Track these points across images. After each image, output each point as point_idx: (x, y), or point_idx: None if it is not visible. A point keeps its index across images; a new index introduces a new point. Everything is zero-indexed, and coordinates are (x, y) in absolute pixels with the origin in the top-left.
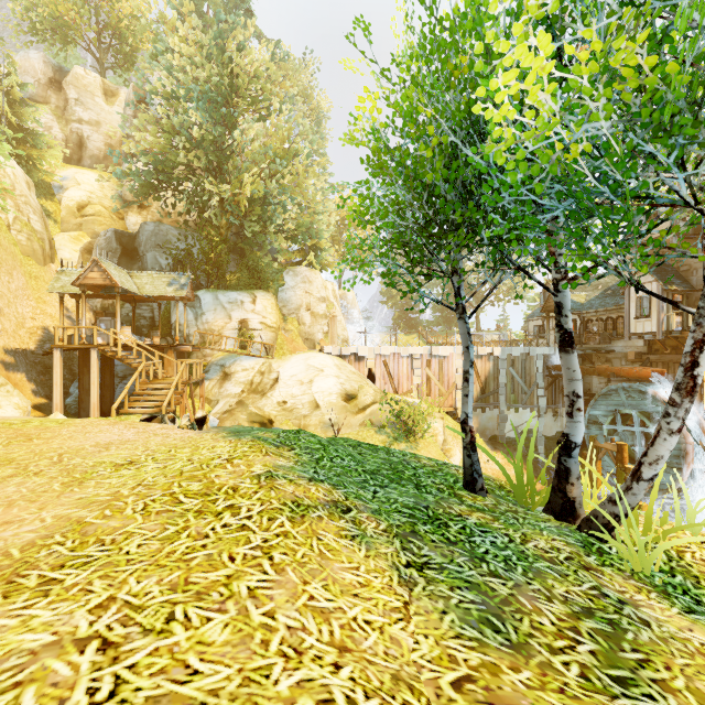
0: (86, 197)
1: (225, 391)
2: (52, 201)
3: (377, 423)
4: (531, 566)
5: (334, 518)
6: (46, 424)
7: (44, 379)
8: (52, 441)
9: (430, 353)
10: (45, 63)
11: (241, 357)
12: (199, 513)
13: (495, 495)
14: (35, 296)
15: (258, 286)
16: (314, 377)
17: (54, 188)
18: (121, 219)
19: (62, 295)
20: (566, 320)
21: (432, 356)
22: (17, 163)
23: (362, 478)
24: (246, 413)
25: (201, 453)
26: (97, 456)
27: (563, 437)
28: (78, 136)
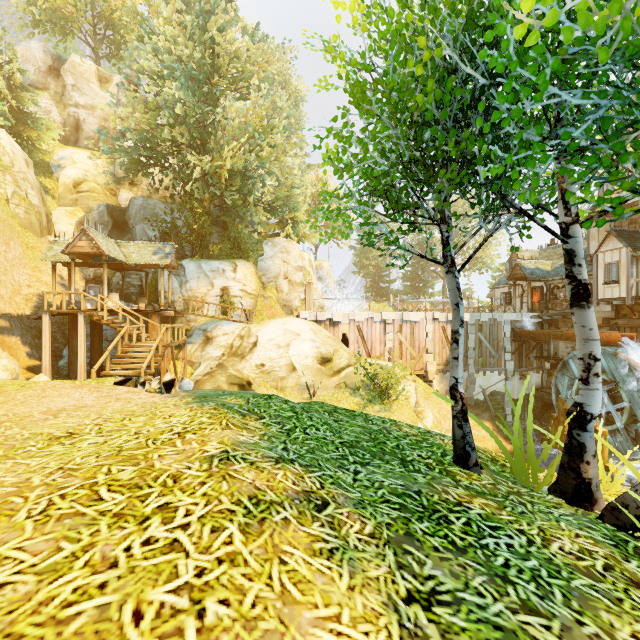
0: (81, 175)
1: (206, 354)
2: (50, 178)
3: (351, 385)
4: (570, 587)
5: (305, 520)
6: (6, 387)
7: (39, 342)
8: (1, 406)
9: (401, 318)
10: (45, 52)
11: (222, 322)
12: (118, 519)
13: (489, 470)
14: (32, 265)
15: (239, 256)
16: (291, 341)
17: (52, 167)
18: (114, 195)
19: (54, 264)
20: (580, 269)
21: (403, 321)
22: (18, 143)
23: (340, 453)
24: (225, 375)
25: (154, 423)
26: (39, 425)
27: (575, 407)
28: (75, 119)
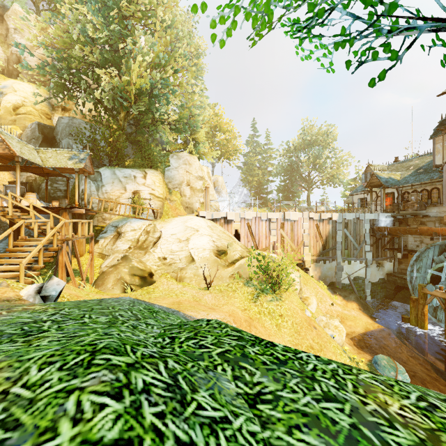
0: (20, 101)
1: (115, 248)
2: None
3: (244, 276)
4: None
5: None
6: None
7: None
8: None
9: (283, 217)
10: None
11: (131, 219)
12: None
13: None
14: None
15: (148, 166)
16: (190, 235)
17: None
18: (49, 119)
19: None
20: None
21: (285, 220)
22: None
23: None
24: (128, 267)
25: None
26: None
27: None
28: (17, 57)
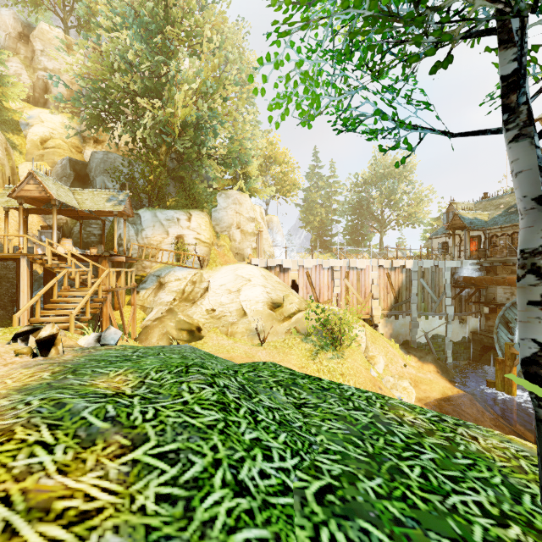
0: (48, 133)
1: (158, 299)
2: (18, 135)
3: (302, 331)
4: None
5: None
6: None
7: None
8: None
9: (348, 265)
10: (15, 19)
11: (175, 268)
12: None
13: None
14: None
15: (193, 206)
16: (242, 286)
17: (21, 125)
18: (80, 153)
19: (7, 209)
20: None
21: (350, 268)
22: None
23: None
24: (174, 321)
25: None
26: None
27: None
28: (44, 82)
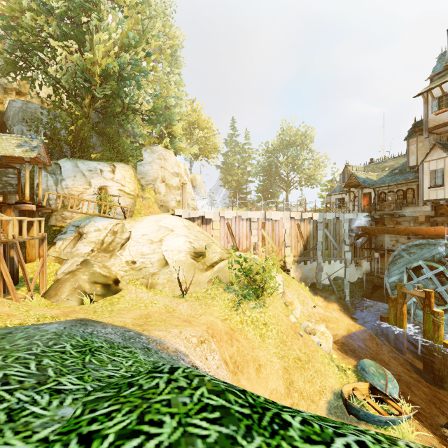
0: None
1: (75, 250)
2: None
3: (224, 280)
4: None
5: None
6: None
7: None
8: None
9: (264, 216)
10: None
11: (95, 218)
12: None
13: None
14: None
15: (118, 159)
16: (164, 236)
17: None
18: (0, 103)
19: None
20: None
21: (266, 219)
22: None
23: None
24: (89, 273)
25: None
26: None
27: None
28: None
